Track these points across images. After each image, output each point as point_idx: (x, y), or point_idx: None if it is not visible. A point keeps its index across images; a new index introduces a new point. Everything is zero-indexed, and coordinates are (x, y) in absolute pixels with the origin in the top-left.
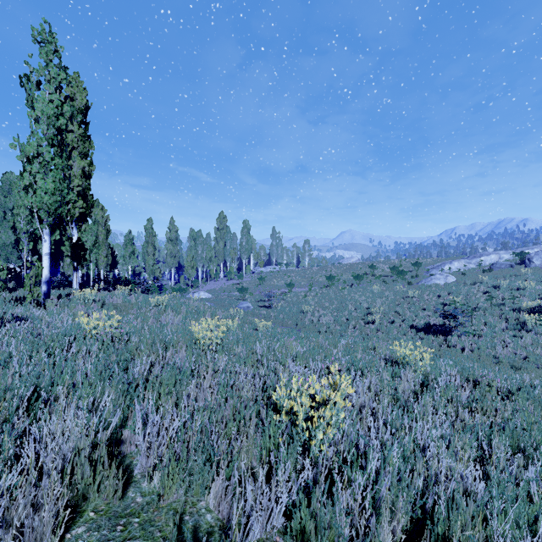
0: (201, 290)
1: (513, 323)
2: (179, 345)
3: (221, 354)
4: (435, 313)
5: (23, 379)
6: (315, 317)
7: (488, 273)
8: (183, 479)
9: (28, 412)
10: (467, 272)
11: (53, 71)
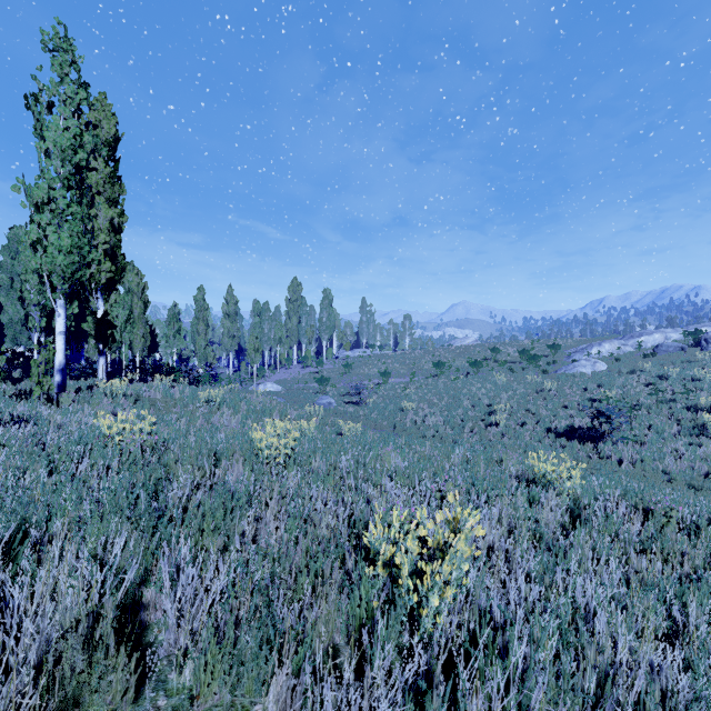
0: (269, 381)
1: (688, 425)
2: (234, 456)
3: (292, 470)
4: (581, 412)
5: (5, 511)
6: (419, 416)
7: (650, 359)
8: (229, 671)
9: (7, 561)
10: (622, 357)
11: (70, 89)
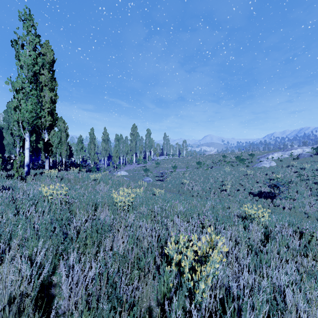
0: (122, 170)
1: (315, 191)
2: (104, 205)
3: (131, 212)
4: (264, 185)
5: None
6: (190, 186)
7: (296, 160)
8: None
9: None
10: (283, 159)
11: (31, 37)
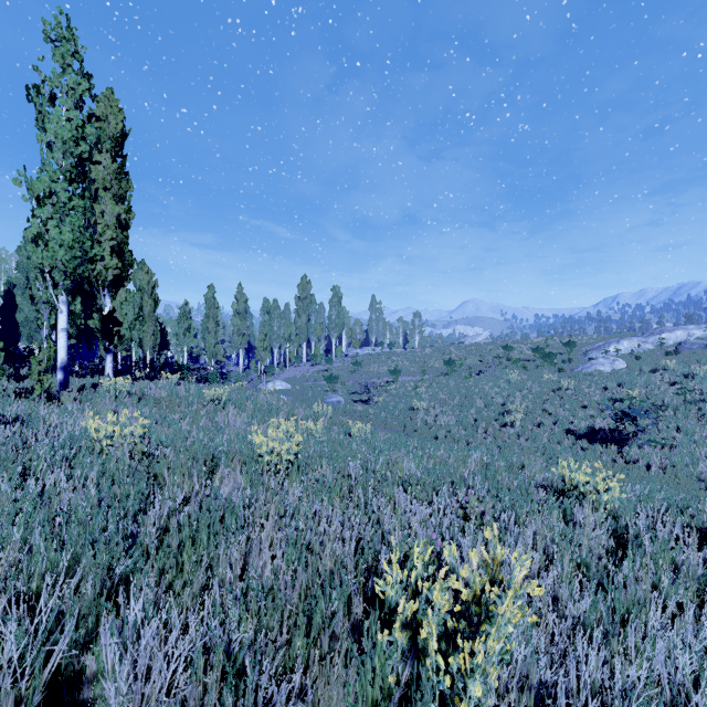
0: (278, 379)
1: None
2: (233, 462)
3: (295, 478)
4: (602, 413)
5: None
6: (430, 416)
7: (673, 357)
8: None
9: None
10: (642, 354)
11: (72, 79)
